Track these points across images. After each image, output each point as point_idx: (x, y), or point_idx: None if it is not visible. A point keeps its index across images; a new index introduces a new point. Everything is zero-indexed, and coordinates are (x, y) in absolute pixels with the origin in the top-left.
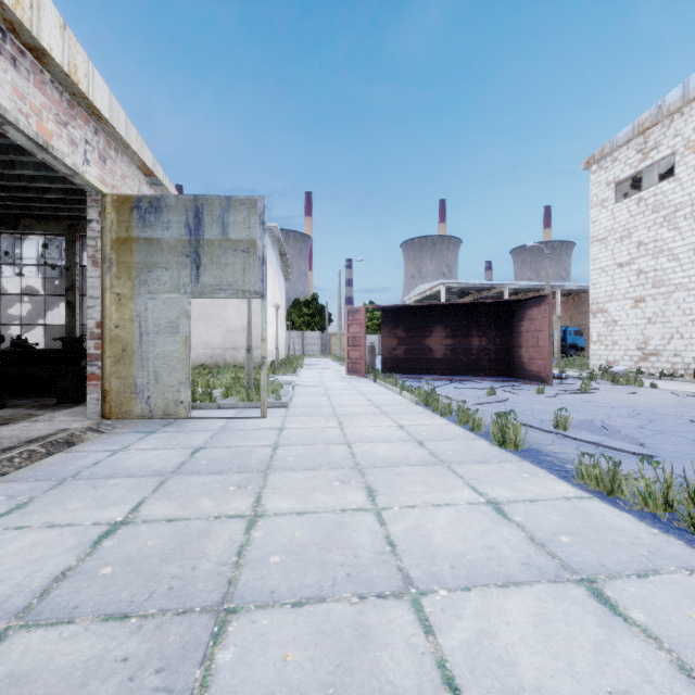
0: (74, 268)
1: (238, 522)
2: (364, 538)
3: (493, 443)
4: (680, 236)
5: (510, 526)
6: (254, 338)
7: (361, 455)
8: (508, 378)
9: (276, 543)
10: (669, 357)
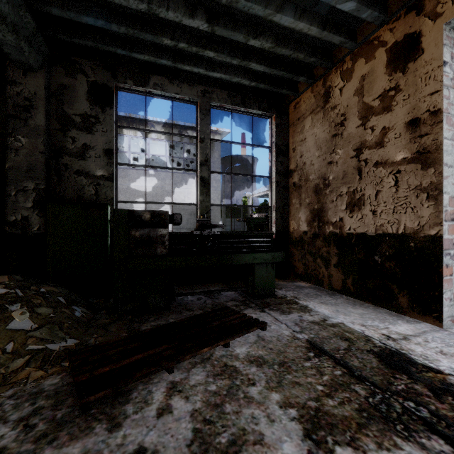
0: (207, 140)
1: None
2: None
3: None
4: None
5: None
6: (211, 220)
7: None
8: None
9: None
10: None
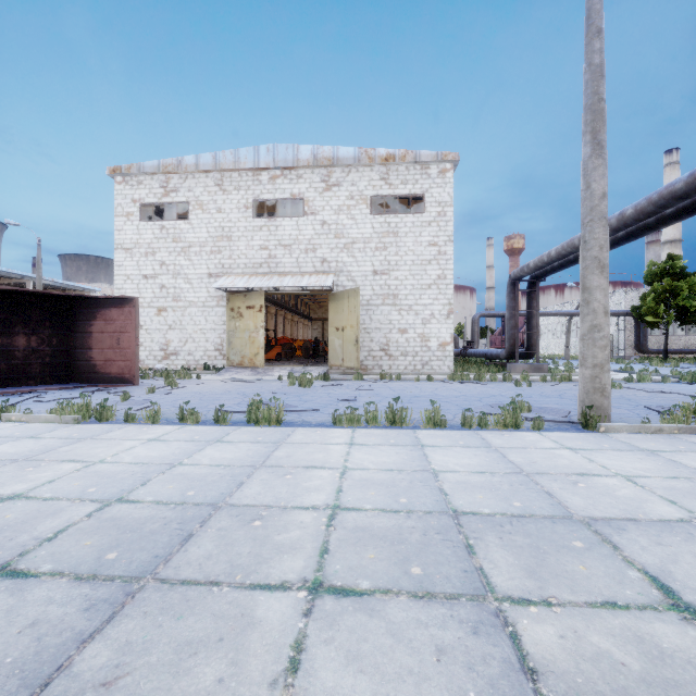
0: None
1: (346, 515)
2: (383, 475)
3: (255, 426)
4: (193, 266)
5: (378, 446)
6: None
7: (226, 463)
8: (74, 384)
9: (384, 500)
10: (185, 356)
